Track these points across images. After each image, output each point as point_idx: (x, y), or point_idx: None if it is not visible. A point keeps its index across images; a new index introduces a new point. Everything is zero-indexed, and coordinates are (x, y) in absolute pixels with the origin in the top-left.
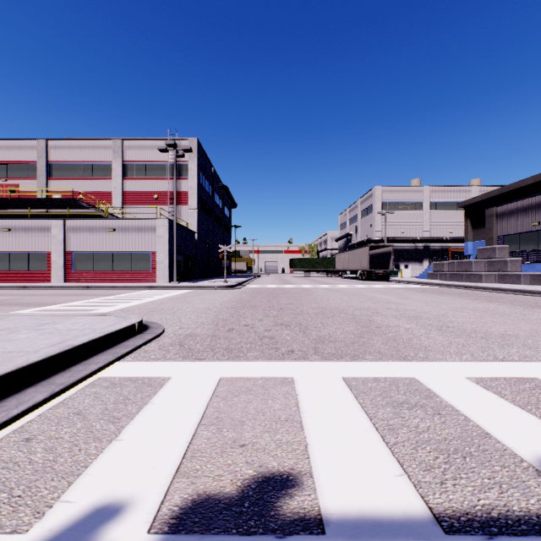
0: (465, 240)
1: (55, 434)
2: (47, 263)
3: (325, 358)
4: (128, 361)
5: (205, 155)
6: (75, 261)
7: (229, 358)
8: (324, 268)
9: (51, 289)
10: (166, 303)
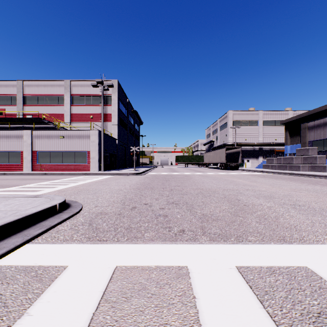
0: (285, 144)
1: None
2: (21, 158)
3: (213, 240)
4: (36, 243)
5: (123, 91)
6: (38, 157)
7: (128, 240)
8: (197, 162)
9: (21, 175)
10: (93, 185)
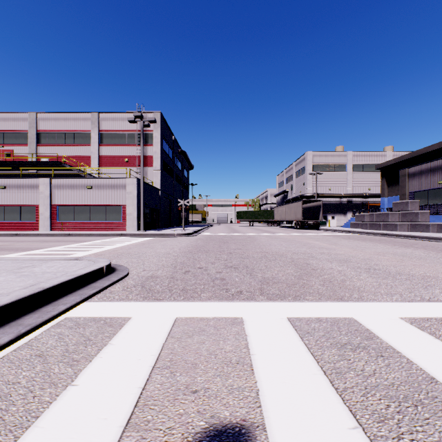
0: (381, 196)
1: (13, 378)
2: (36, 214)
3: (270, 299)
4: (94, 301)
5: (167, 126)
6: (59, 213)
7: (184, 299)
8: (265, 219)
9: (38, 236)
10: (133, 248)
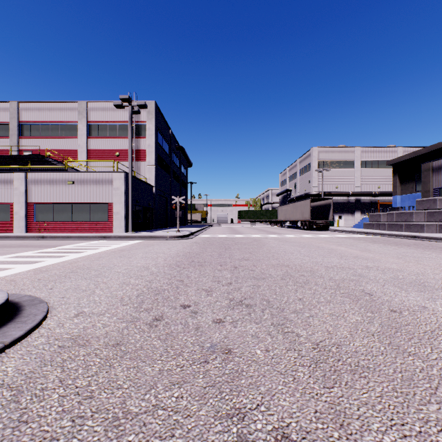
0: (393, 194)
1: None
2: (10, 214)
3: None
4: None
5: (163, 118)
6: (36, 212)
7: None
8: (267, 219)
9: (5, 239)
10: (104, 257)
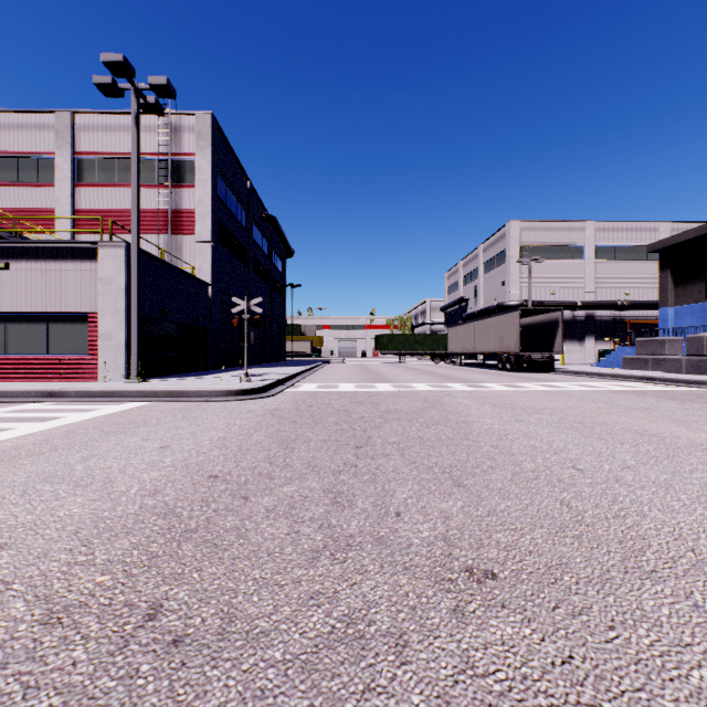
0: (661, 304)
1: None
2: None
3: None
4: None
5: (232, 154)
6: None
7: None
8: (428, 350)
9: None
10: None
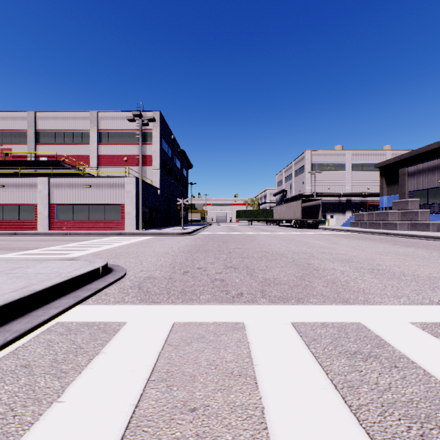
0: (380, 195)
1: None
2: (35, 213)
3: (272, 302)
4: (88, 304)
5: (166, 125)
6: (58, 212)
7: (183, 301)
8: (264, 218)
9: (36, 235)
10: (132, 247)
